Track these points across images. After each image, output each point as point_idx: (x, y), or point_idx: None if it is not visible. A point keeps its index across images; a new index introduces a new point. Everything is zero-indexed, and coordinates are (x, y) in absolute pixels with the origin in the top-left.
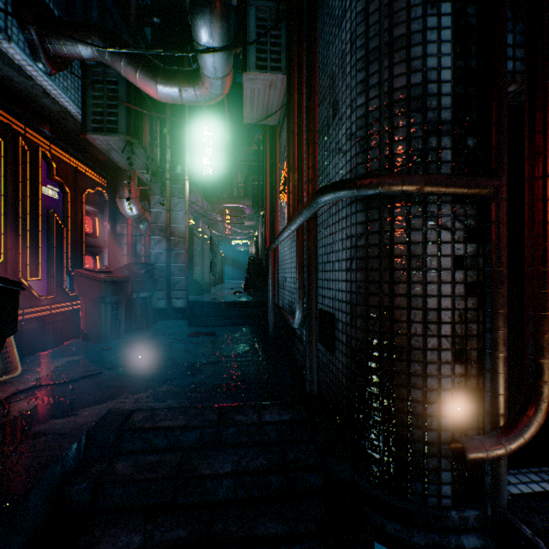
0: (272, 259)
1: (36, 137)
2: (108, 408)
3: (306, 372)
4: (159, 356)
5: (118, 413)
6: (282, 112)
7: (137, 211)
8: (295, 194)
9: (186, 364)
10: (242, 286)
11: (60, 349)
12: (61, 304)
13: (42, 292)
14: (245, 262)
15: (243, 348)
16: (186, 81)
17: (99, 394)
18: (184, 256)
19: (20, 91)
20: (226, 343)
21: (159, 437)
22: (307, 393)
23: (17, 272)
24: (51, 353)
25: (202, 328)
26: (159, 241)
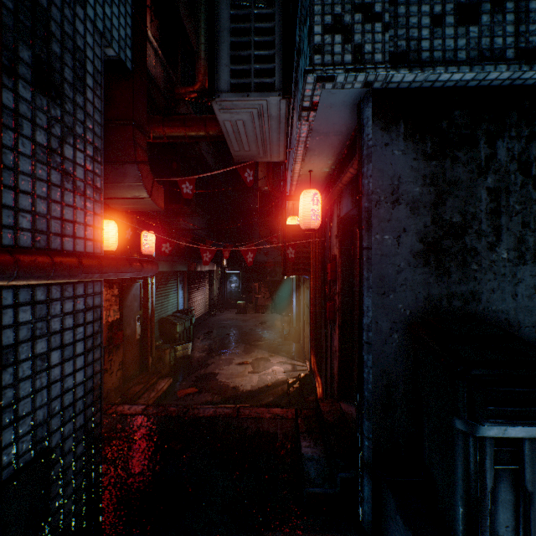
0: None
1: None
2: None
3: None
4: None
5: None
6: None
7: None
8: None
9: None
10: None
11: None
12: None
13: None
14: None
15: None
16: None
17: None
18: None
19: None
20: None
21: None
22: None
23: None
24: None
25: None
26: None
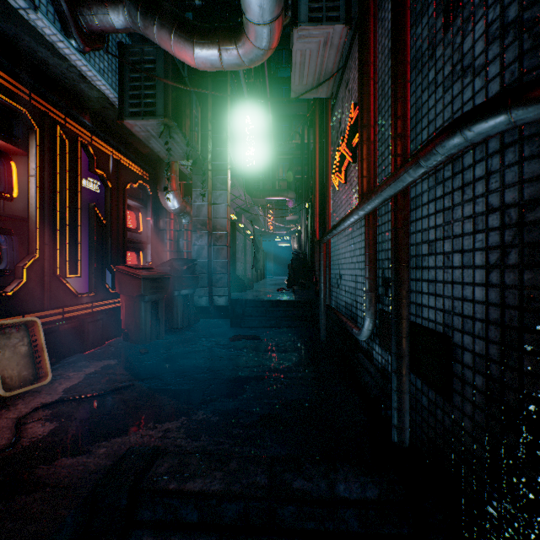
0: (324, 253)
1: (76, 128)
2: (128, 445)
3: (392, 414)
4: (198, 365)
5: (139, 455)
6: (336, 82)
7: (179, 204)
8: (371, 161)
9: (227, 378)
10: (284, 283)
11: (100, 350)
12: (103, 301)
13: (83, 290)
14: (286, 258)
15: (292, 359)
16: (226, 38)
17: (124, 418)
18: (225, 252)
19: (57, 77)
20: (272, 351)
21: (187, 506)
22: (394, 444)
23: (55, 269)
24: (89, 355)
25: (245, 330)
26: (201, 236)
